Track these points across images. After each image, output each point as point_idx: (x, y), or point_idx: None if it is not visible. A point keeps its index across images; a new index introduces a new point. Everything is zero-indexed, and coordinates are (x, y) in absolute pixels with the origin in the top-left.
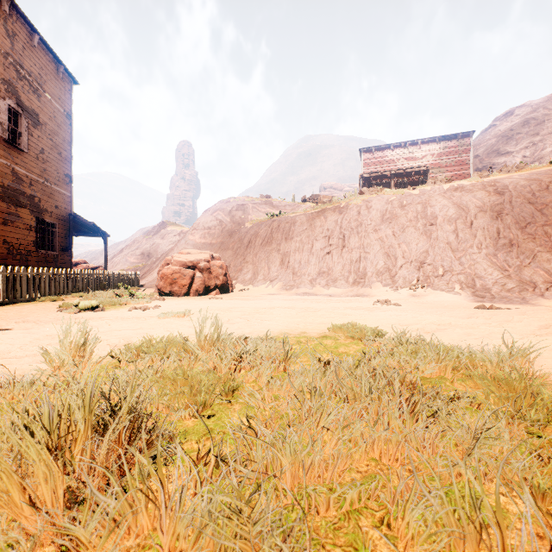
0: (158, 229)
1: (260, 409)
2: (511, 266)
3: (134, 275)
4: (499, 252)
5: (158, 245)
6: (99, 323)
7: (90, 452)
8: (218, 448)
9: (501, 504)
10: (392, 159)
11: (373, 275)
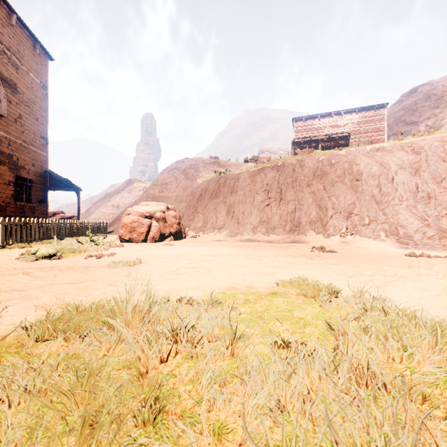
0: (126, 185)
1: None
2: (430, 216)
3: (103, 223)
4: (419, 204)
5: (125, 198)
6: (46, 274)
7: None
8: None
9: None
10: (320, 126)
11: (307, 224)
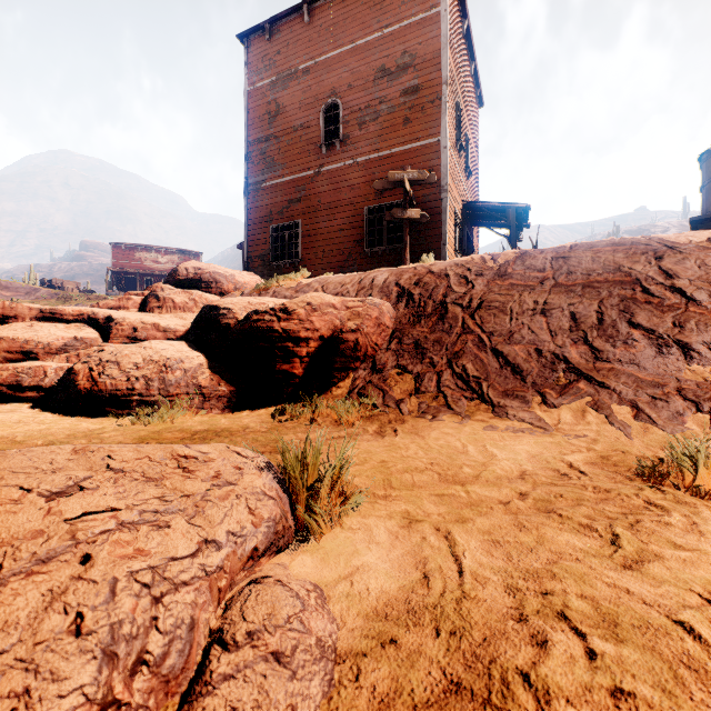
0: None
1: None
2: None
3: None
4: None
5: None
6: None
7: None
8: None
9: None
10: (141, 258)
11: None
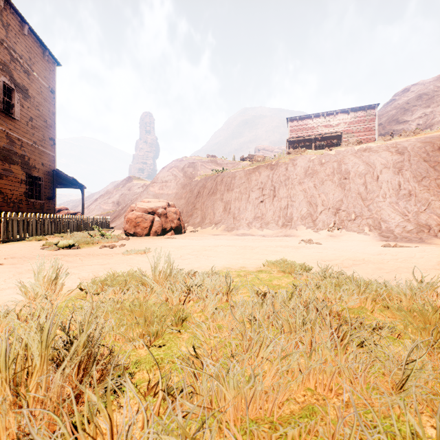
0: (125, 183)
1: (205, 338)
2: (410, 212)
3: (106, 219)
4: (400, 200)
5: (125, 195)
6: (74, 259)
7: (45, 387)
8: (165, 383)
9: (435, 439)
10: (313, 126)
11: (298, 219)
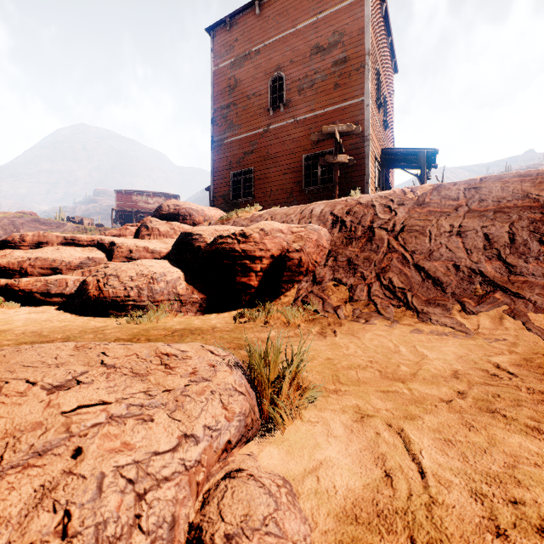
0: None
1: None
2: None
3: None
4: None
5: None
6: None
7: None
8: None
9: None
10: (136, 200)
11: None
